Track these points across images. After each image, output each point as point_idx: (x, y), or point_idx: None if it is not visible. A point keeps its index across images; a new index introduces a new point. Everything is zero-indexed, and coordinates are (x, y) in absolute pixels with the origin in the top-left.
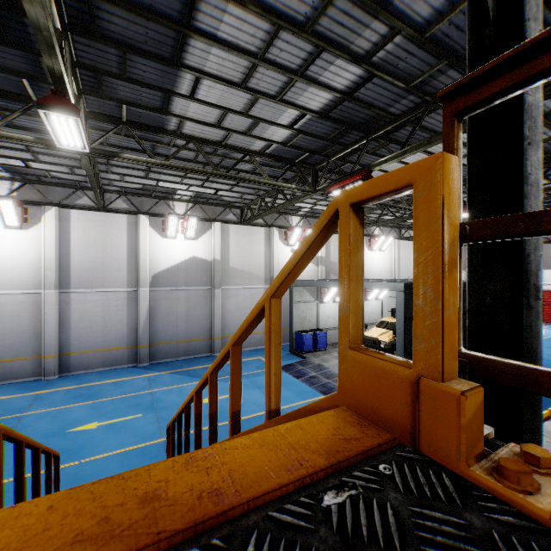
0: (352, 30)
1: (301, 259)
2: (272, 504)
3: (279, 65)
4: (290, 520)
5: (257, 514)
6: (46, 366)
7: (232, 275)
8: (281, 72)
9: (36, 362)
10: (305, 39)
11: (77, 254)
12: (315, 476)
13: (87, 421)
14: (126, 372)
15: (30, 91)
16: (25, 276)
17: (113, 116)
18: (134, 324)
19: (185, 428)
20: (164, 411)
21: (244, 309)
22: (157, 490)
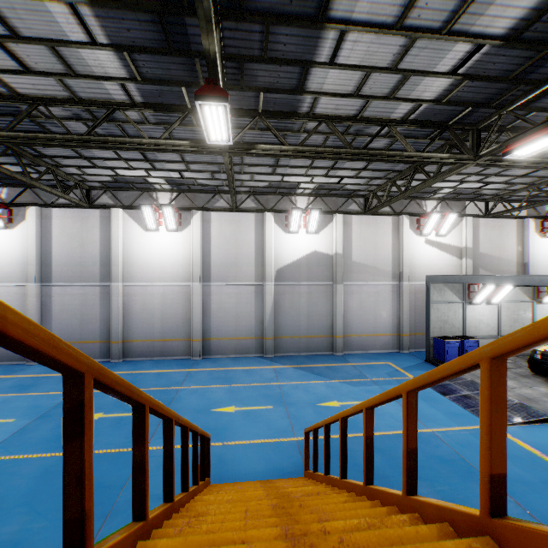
0: None
1: None
2: None
3: None
4: None
5: None
6: (193, 348)
7: (354, 269)
8: None
9: (187, 343)
10: None
11: (215, 251)
12: None
13: (226, 403)
14: (254, 361)
15: (186, 99)
16: (179, 271)
17: (250, 110)
18: (261, 316)
19: (341, 445)
20: (293, 408)
21: (368, 307)
22: None
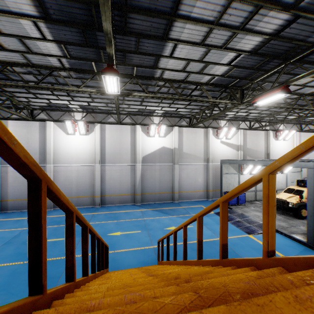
0: None
1: (312, 147)
2: None
3: (227, 25)
4: None
5: None
6: (95, 201)
7: (184, 156)
8: (228, 30)
9: (91, 198)
10: (248, 3)
11: (108, 146)
12: None
13: (115, 231)
14: (130, 207)
15: (94, 68)
16: (87, 157)
17: (129, 74)
18: (134, 182)
19: (174, 244)
20: (151, 231)
21: (191, 176)
22: None
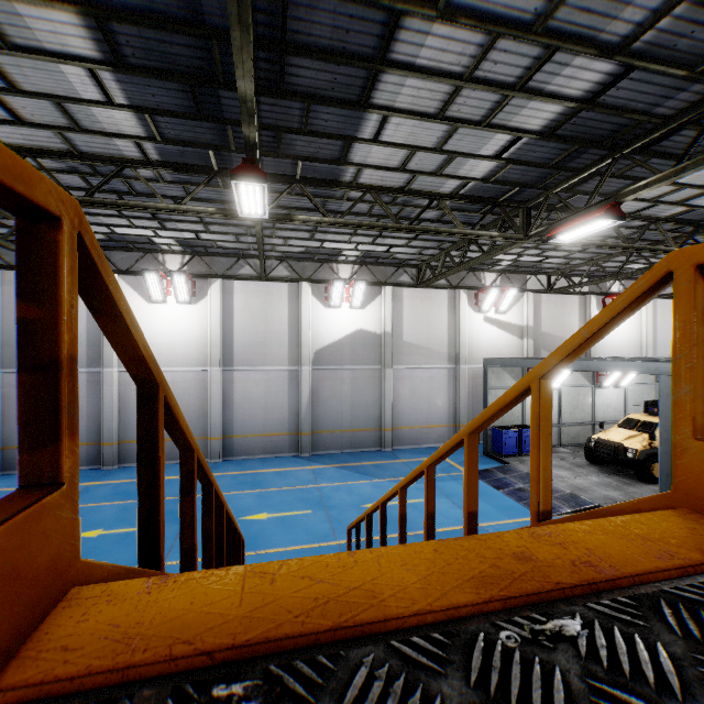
0: (603, 15)
1: (598, 332)
2: (660, 583)
3: (490, 81)
4: (695, 598)
5: (650, 588)
6: (211, 448)
7: (405, 351)
8: (493, 90)
9: (203, 442)
10: (531, 42)
11: (239, 329)
12: (695, 568)
13: (256, 511)
14: (288, 461)
15: (213, 162)
16: (193, 353)
17: (286, 175)
18: (296, 407)
19: (381, 529)
20: (334, 511)
21: (422, 395)
22: (524, 553)
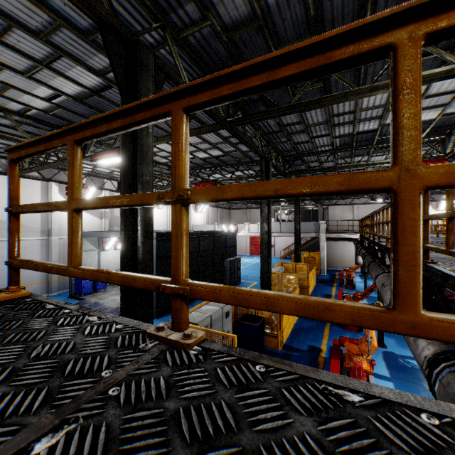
0: (83, 52)
1: None
2: None
3: (21, 50)
4: None
5: None
6: None
7: None
8: (24, 57)
9: None
10: (41, 42)
11: None
12: None
13: None
14: None
15: None
16: None
17: None
18: None
19: None
20: None
21: None
22: None
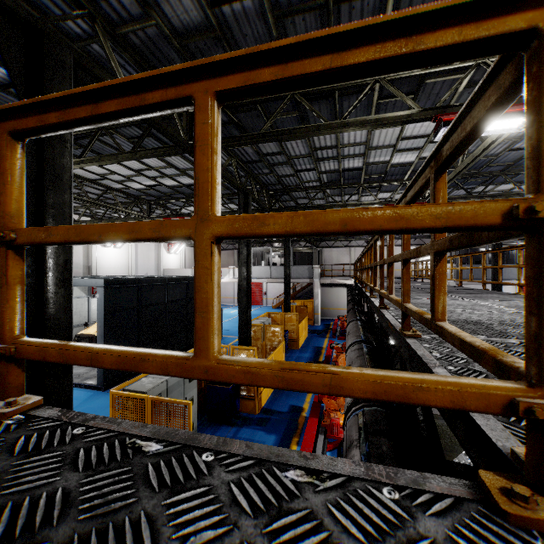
0: None
1: None
2: None
3: None
4: None
5: None
6: None
7: None
8: None
9: None
10: None
11: None
12: None
13: None
14: None
15: None
16: None
17: None
18: None
19: None
20: None
21: None
22: None
